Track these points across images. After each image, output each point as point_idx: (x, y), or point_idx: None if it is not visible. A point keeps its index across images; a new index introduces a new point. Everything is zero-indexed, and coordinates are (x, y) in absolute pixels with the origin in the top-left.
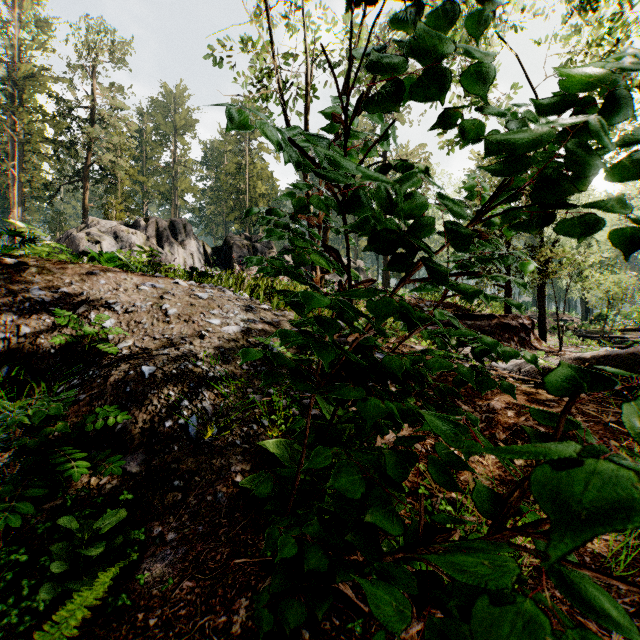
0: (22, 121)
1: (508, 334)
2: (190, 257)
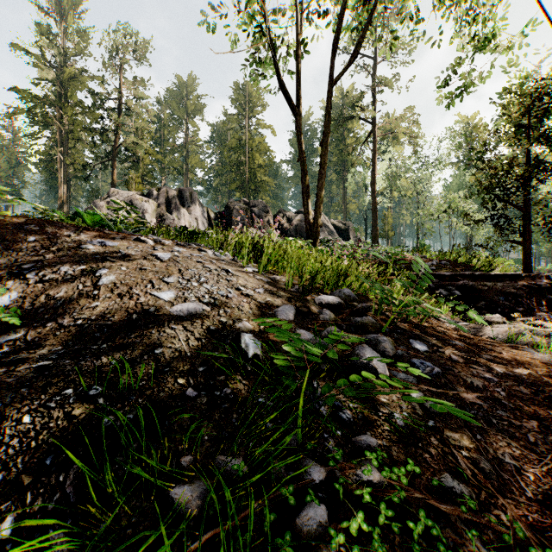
0: (66, 114)
1: (536, 297)
2: (195, 221)
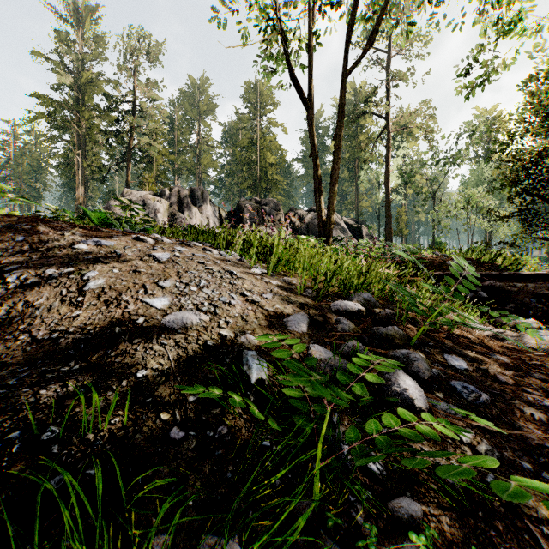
0: (84, 118)
1: None
2: (206, 220)
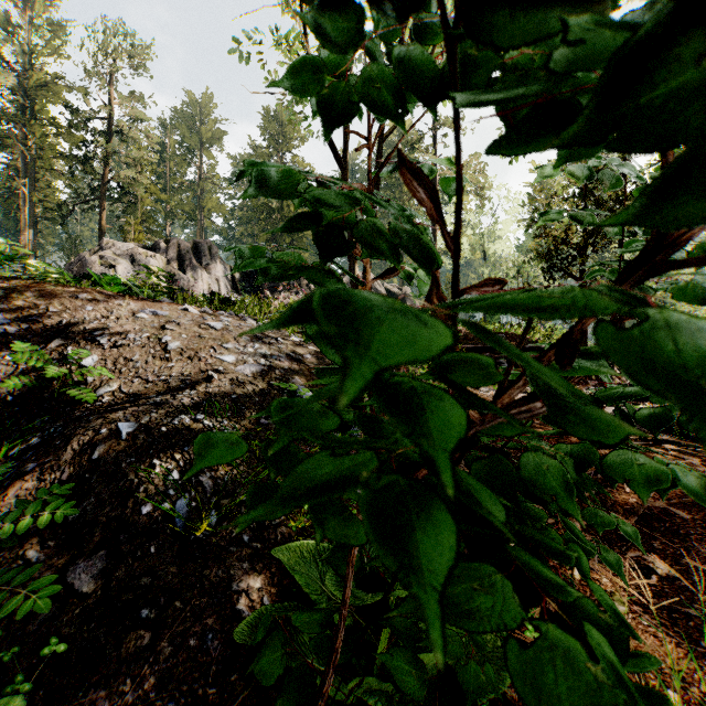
0: (34, 135)
1: None
2: (215, 283)
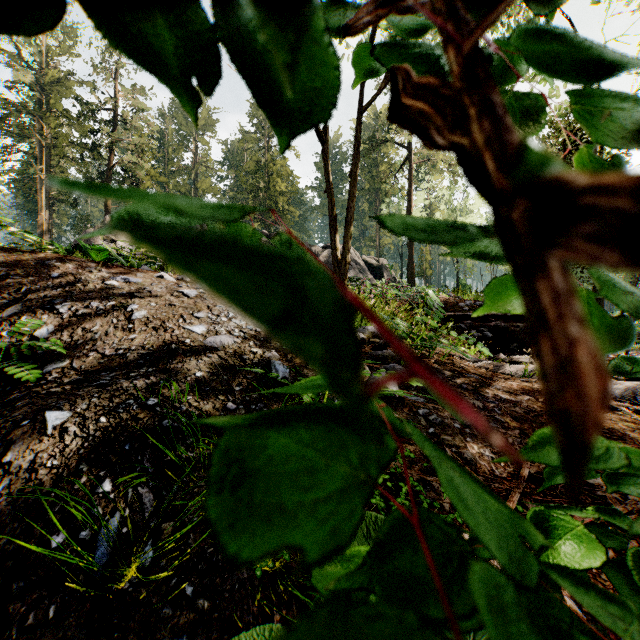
0: (49, 126)
1: None
2: None
